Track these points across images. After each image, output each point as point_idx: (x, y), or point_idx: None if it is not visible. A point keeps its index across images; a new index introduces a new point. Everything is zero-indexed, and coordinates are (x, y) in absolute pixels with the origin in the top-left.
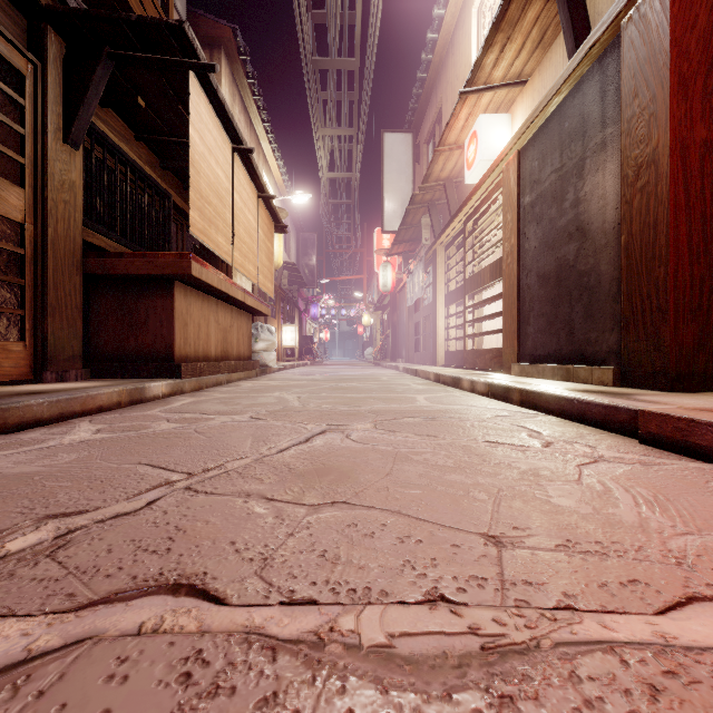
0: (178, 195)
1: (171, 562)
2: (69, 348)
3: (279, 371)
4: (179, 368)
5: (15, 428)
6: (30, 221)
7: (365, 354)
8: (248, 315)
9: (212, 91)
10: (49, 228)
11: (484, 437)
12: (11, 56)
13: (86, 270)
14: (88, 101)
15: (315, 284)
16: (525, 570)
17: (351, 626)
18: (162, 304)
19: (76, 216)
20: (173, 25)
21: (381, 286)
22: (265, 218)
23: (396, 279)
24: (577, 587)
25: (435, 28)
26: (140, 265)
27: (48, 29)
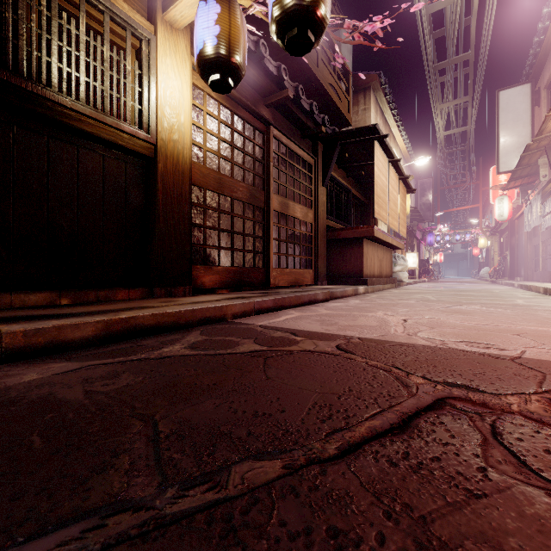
0: (352, 187)
1: (425, 316)
2: (323, 271)
3: (406, 285)
4: (366, 280)
5: (334, 298)
6: (313, 222)
7: (481, 273)
8: (390, 250)
9: (382, 143)
10: (319, 223)
11: (543, 312)
12: (310, 161)
13: (327, 237)
14: (331, 166)
15: (431, 218)
16: (518, 324)
17: (470, 322)
18: (357, 250)
19: (324, 215)
20: (371, 127)
21: (496, 216)
22: (402, 189)
23: (515, 204)
24: (531, 326)
25: (550, 4)
26: (350, 233)
27: (318, 143)
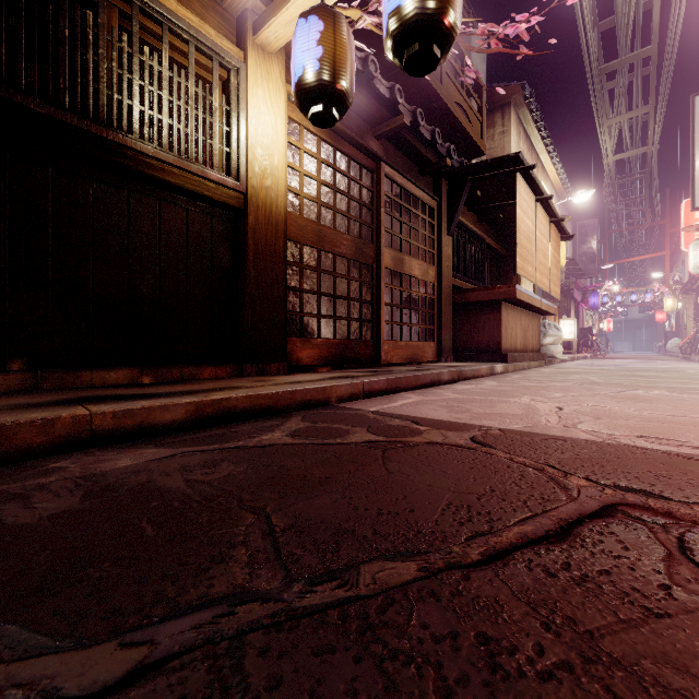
0: (486, 235)
1: (587, 403)
2: (448, 344)
3: (560, 362)
4: (506, 356)
5: (463, 379)
6: (435, 281)
7: (668, 347)
8: (538, 316)
9: (528, 176)
10: (442, 283)
11: None
12: (431, 203)
13: (454, 301)
14: (458, 210)
15: (595, 272)
16: None
17: (651, 412)
18: (493, 317)
19: (450, 273)
20: (512, 157)
21: (691, 268)
22: (554, 236)
23: None
24: None
25: None
26: (484, 295)
27: (442, 180)
